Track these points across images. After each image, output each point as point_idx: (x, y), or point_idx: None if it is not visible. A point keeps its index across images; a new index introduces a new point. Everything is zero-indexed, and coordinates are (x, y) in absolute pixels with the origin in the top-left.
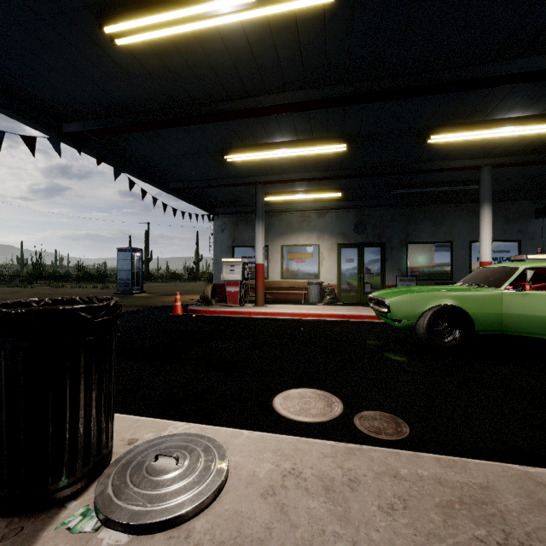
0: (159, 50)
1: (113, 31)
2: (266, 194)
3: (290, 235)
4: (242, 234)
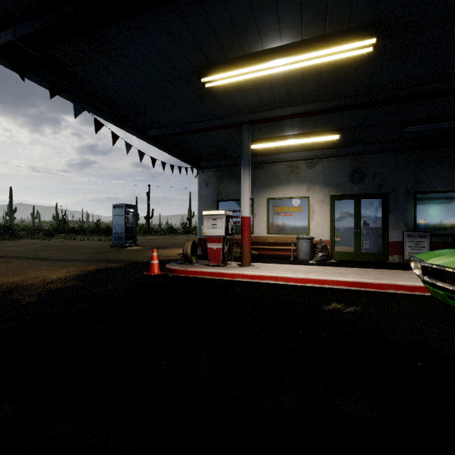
0: None
1: None
2: (252, 141)
3: (277, 187)
4: (227, 187)
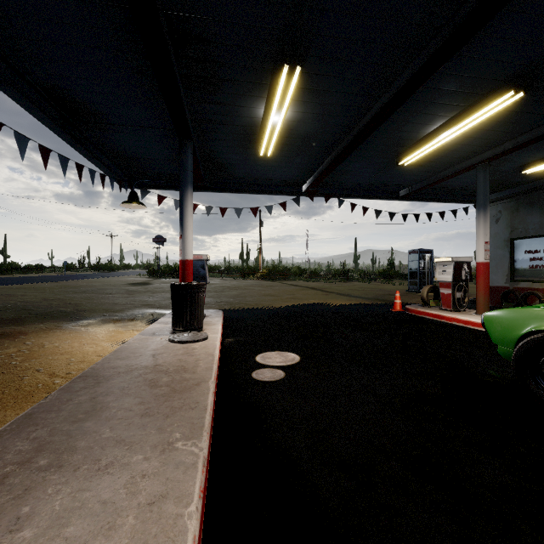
0: (289, 143)
1: (262, 154)
2: (525, 165)
3: None
4: (524, 221)
